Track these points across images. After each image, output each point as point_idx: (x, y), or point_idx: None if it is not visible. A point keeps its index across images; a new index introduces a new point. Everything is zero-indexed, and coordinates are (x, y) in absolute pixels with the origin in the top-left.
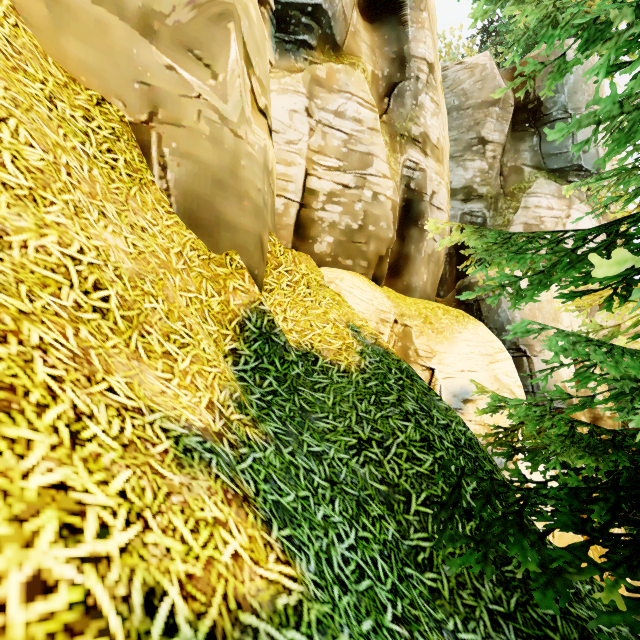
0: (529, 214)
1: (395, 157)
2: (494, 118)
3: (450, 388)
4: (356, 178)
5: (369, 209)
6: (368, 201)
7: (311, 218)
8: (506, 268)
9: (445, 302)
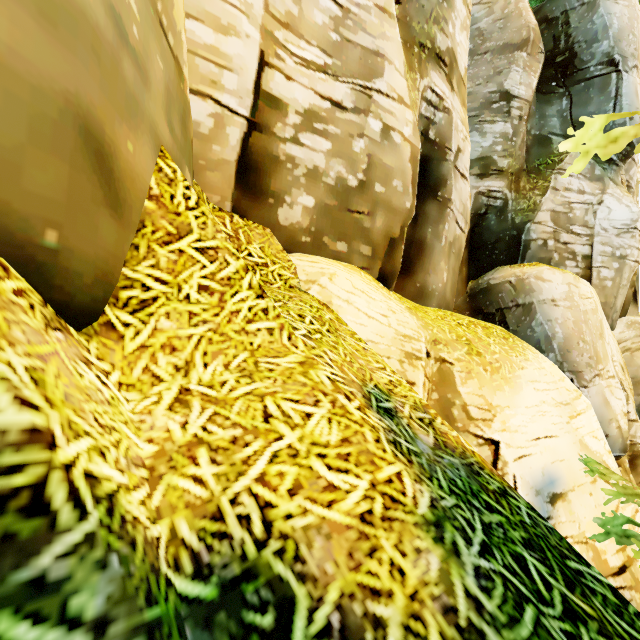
0: (559, 197)
1: (412, 78)
2: (521, 66)
3: (529, 478)
4: (355, 93)
5: (376, 153)
6: (375, 138)
7: (272, 154)
8: (536, 266)
9: (456, 310)
